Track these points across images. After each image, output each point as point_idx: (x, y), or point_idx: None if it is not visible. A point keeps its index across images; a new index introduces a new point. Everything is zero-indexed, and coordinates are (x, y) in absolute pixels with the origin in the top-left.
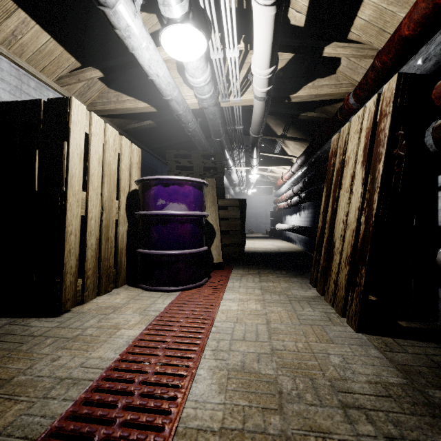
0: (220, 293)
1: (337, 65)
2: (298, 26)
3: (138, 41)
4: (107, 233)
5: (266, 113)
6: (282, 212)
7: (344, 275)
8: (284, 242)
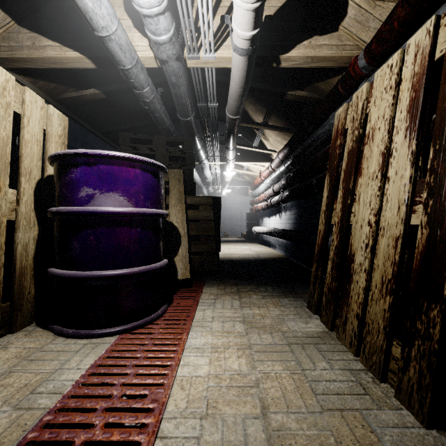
0: (182, 334)
1: (341, 16)
2: None
3: None
4: None
5: (248, 80)
6: (259, 214)
7: (380, 311)
8: (262, 247)
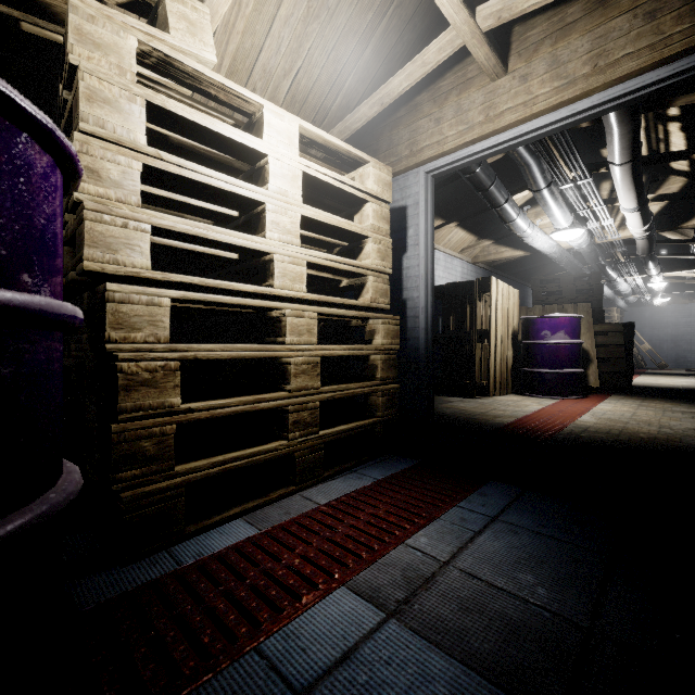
0: (596, 403)
1: None
2: (683, 171)
3: (536, 241)
4: (503, 355)
5: (651, 242)
6: None
7: None
8: None
